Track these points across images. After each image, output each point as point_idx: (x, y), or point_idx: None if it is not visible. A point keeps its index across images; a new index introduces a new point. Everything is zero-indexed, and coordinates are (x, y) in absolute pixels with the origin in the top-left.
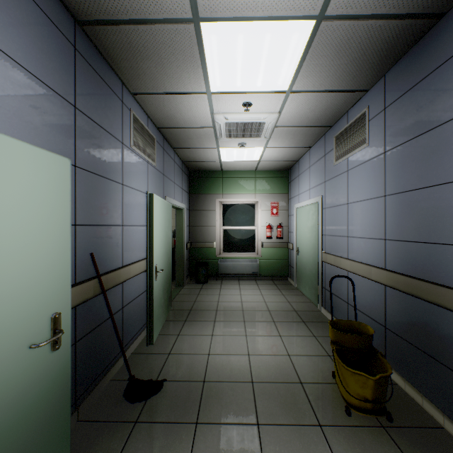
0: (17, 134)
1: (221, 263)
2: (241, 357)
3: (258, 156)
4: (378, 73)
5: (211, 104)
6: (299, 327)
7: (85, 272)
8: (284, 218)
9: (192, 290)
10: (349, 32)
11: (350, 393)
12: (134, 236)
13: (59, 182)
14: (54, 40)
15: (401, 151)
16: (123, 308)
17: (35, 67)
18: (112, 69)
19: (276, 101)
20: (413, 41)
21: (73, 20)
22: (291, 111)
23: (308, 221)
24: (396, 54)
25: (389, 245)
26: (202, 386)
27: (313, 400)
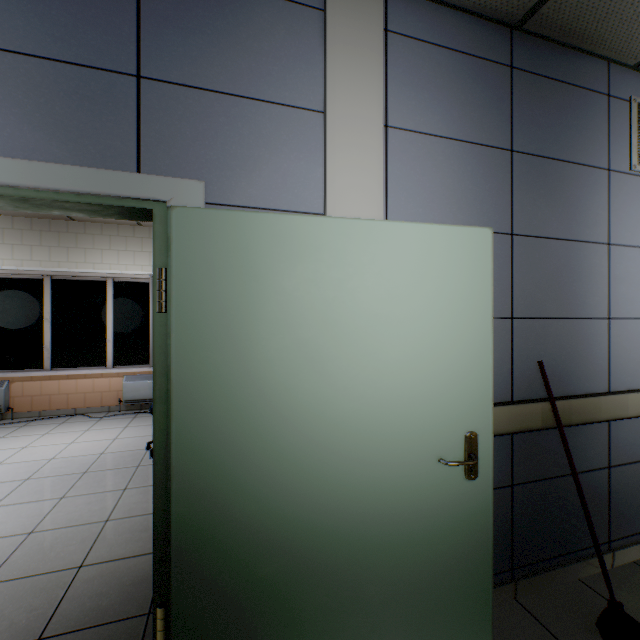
0: (437, 216)
1: None
2: None
3: None
4: None
5: None
6: None
7: (528, 389)
8: None
9: None
10: None
11: None
12: (639, 338)
13: (475, 263)
14: (480, 79)
15: None
16: (609, 469)
17: (456, 130)
18: (581, 53)
19: None
20: None
21: (507, 31)
22: None
23: None
24: None
25: None
26: None
27: None
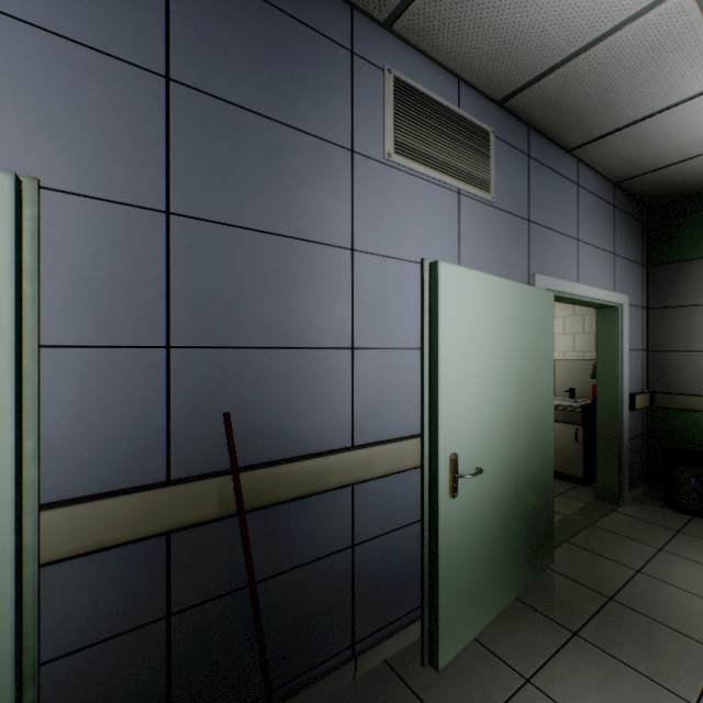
0: None
1: None
2: None
3: None
4: None
5: None
6: None
7: (207, 456)
8: None
9: (643, 527)
10: None
11: None
12: (399, 373)
13: None
14: None
15: None
16: (355, 547)
17: (25, 3)
18: None
19: None
20: None
21: None
22: None
23: None
24: None
25: None
26: None
27: None
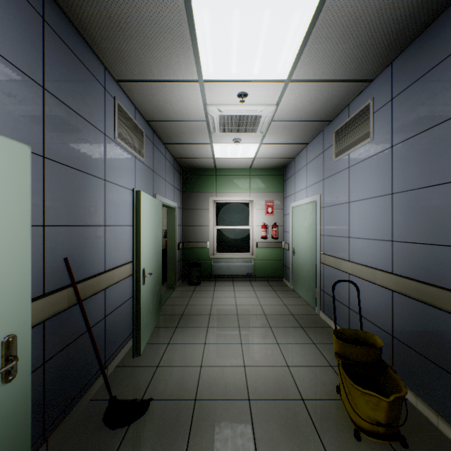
0: None
1: (214, 264)
2: (236, 369)
3: (253, 153)
4: (385, 60)
5: (203, 94)
6: (297, 333)
7: (58, 280)
8: (280, 217)
9: (185, 293)
10: (358, 10)
11: (360, 415)
12: (119, 237)
13: (15, 174)
14: (15, 5)
15: (412, 145)
16: (106, 318)
17: None
18: (92, 51)
19: (274, 92)
20: (426, 22)
21: None
22: (290, 103)
23: (305, 221)
24: (407, 37)
25: (397, 247)
26: (193, 406)
27: (318, 422)
